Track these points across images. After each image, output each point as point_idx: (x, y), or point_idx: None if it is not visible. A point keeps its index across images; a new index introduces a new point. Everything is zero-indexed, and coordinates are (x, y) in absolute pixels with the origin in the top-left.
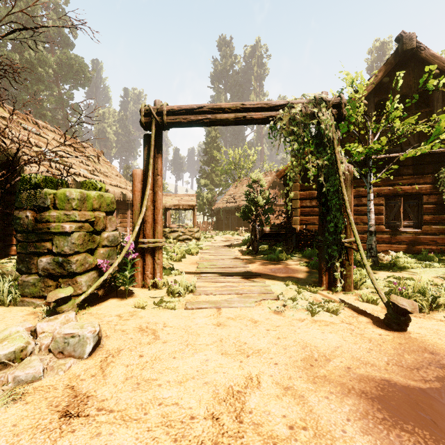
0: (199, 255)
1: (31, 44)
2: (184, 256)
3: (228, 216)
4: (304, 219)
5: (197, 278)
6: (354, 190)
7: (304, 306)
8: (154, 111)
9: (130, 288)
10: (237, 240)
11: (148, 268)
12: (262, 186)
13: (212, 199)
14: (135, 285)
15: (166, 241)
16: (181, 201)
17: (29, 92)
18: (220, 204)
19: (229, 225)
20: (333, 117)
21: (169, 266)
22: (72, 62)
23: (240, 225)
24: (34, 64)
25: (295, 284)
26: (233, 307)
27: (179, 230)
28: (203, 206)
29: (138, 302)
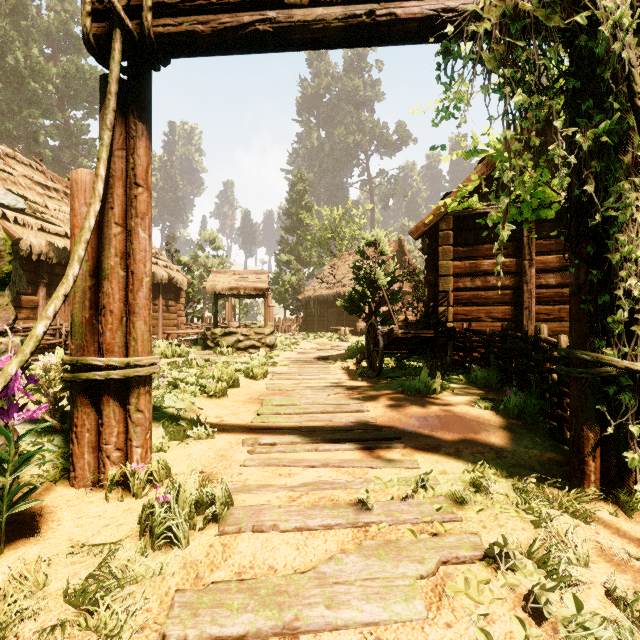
0: (269, 379)
1: (19, 45)
2: (236, 384)
3: (322, 310)
4: (461, 311)
5: (249, 451)
6: (557, 258)
7: (629, 636)
8: (118, 2)
9: (59, 489)
10: (338, 347)
11: (109, 435)
12: (383, 254)
13: (298, 285)
14: (75, 481)
15: (215, 351)
16: (243, 281)
17: (17, 118)
18: (310, 292)
19: (323, 324)
20: (629, 7)
21: (193, 412)
22: (85, 76)
23: (341, 324)
24: (24, 75)
25: (502, 475)
26: (348, 628)
27: (239, 331)
28: (284, 295)
29: (4, 591)
